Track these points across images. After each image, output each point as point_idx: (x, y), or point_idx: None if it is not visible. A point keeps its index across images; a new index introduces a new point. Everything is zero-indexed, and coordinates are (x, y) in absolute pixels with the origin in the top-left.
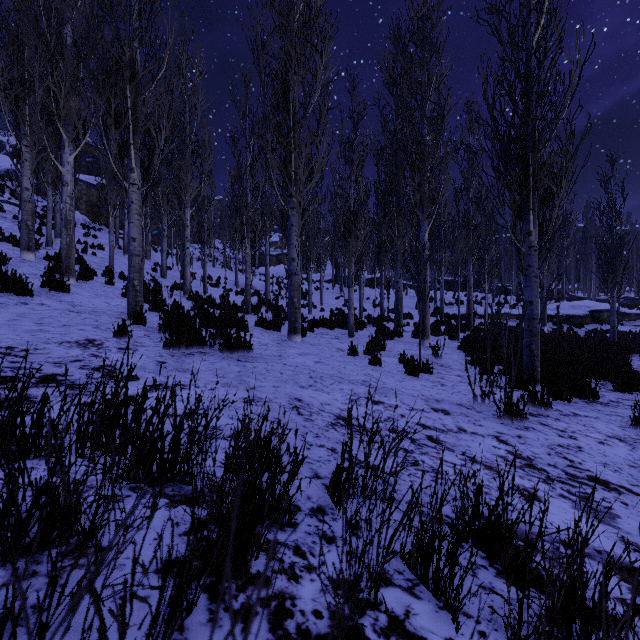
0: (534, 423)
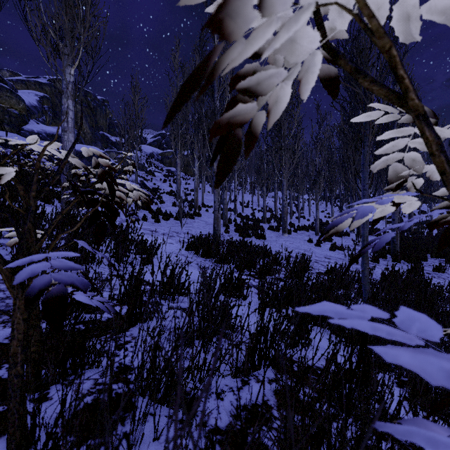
0: None
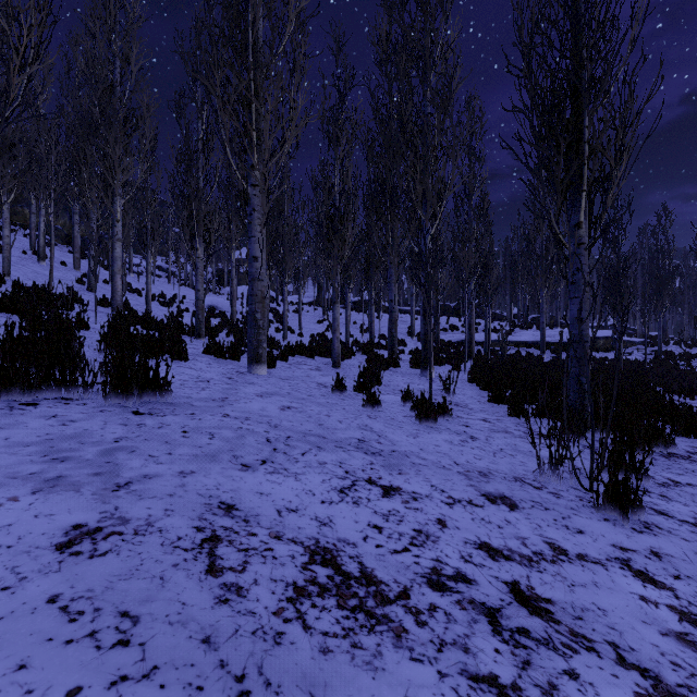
0: (647, 511)
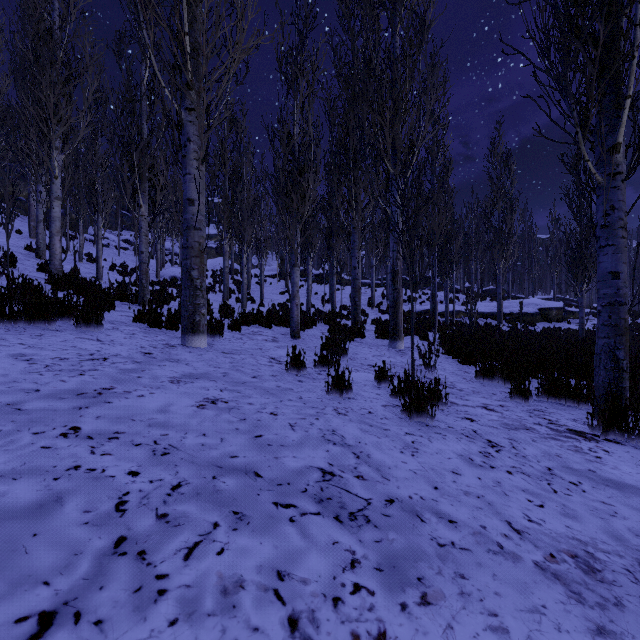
0: None
